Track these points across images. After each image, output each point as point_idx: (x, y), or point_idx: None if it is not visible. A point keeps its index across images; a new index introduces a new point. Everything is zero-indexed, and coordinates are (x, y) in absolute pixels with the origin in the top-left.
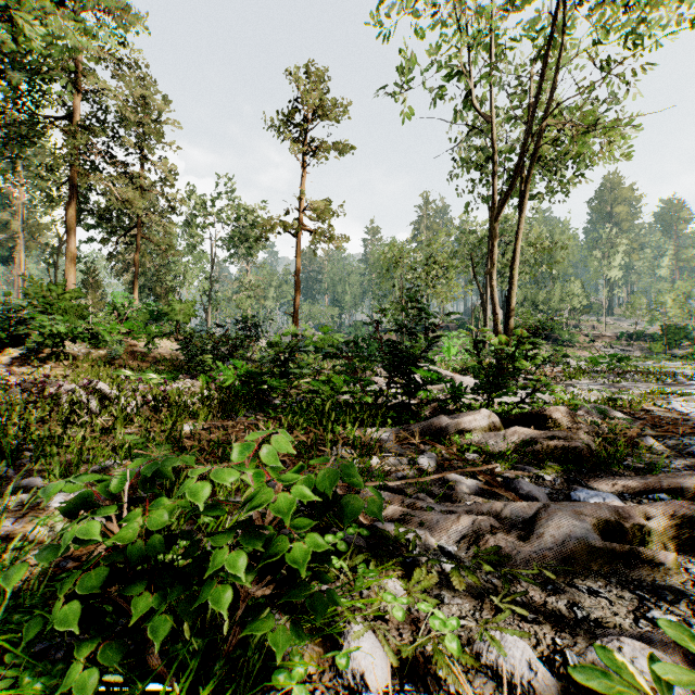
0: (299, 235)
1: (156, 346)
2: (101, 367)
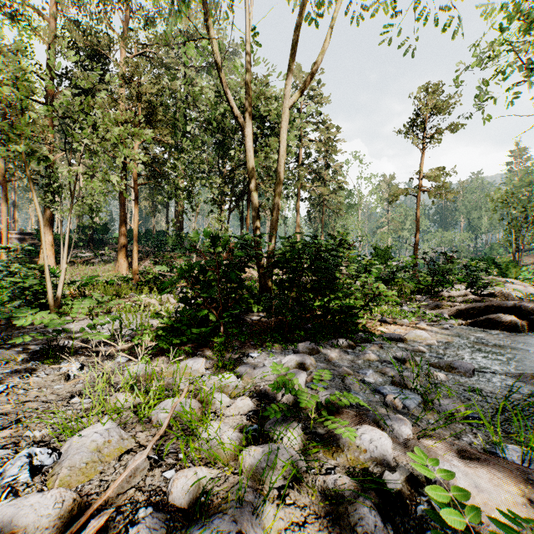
0: (418, 194)
1: None
2: None
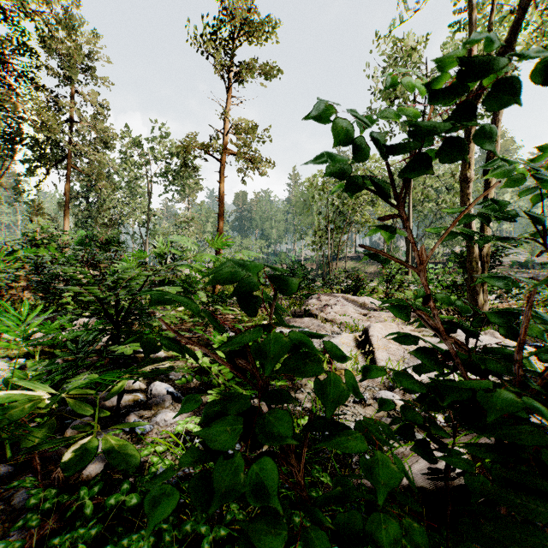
0: (222, 158)
1: None
2: None
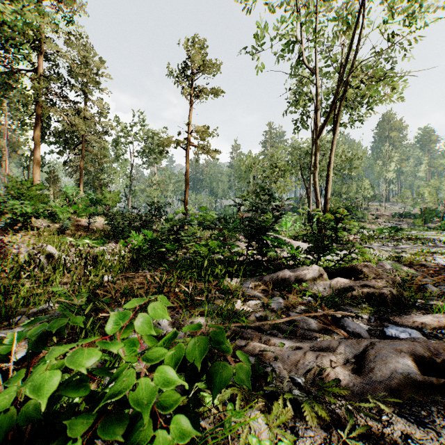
0: (188, 148)
1: (93, 221)
2: (55, 235)
